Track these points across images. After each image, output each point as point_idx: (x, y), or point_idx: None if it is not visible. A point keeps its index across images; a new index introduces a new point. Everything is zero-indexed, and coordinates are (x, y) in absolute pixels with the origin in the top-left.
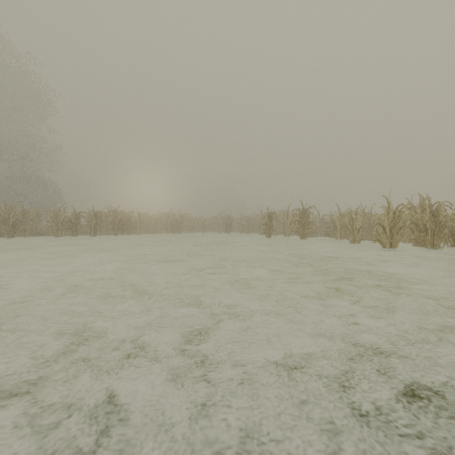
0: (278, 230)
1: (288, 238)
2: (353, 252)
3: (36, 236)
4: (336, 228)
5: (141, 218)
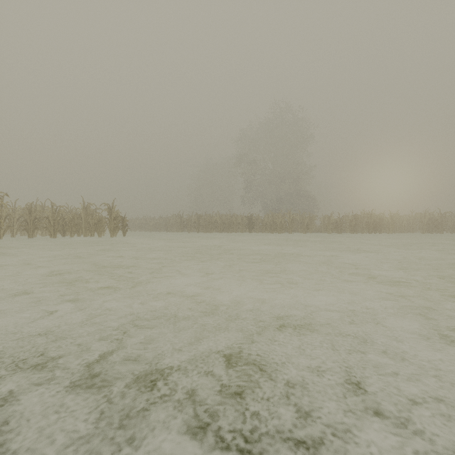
0: None
1: None
2: None
3: (313, 233)
4: None
5: (393, 219)
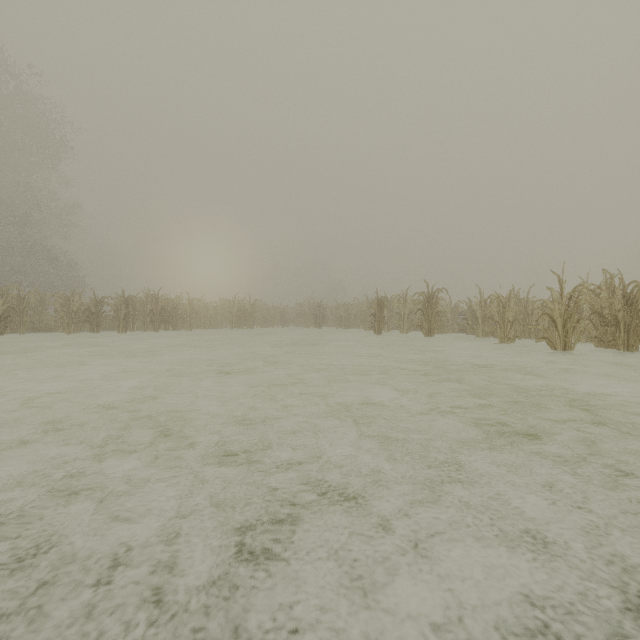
0: (391, 324)
1: (406, 335)
2: (505, 356)
3: (39, 332)
4: (477, 321)
5: (192, 306)
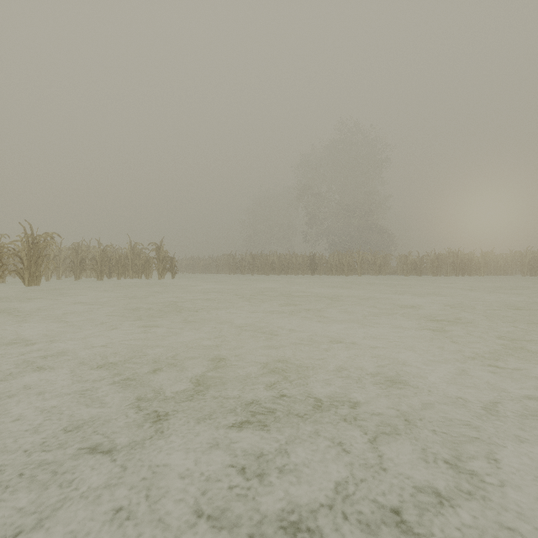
0: None
1: None
2: None
3: (388, 275)
4: None
5: (485, 259)
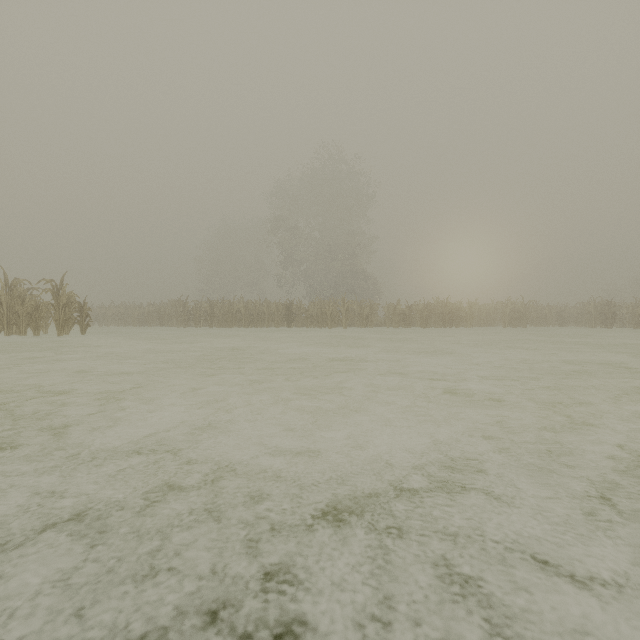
0: None
1: None
2: None
3: (375, 327)
4: None
5: (472, 309)
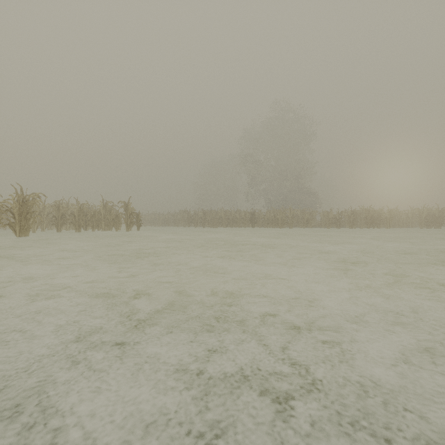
0: None
1: None
2: None
3: (314, 227)
4: None
5: (390, 214)
